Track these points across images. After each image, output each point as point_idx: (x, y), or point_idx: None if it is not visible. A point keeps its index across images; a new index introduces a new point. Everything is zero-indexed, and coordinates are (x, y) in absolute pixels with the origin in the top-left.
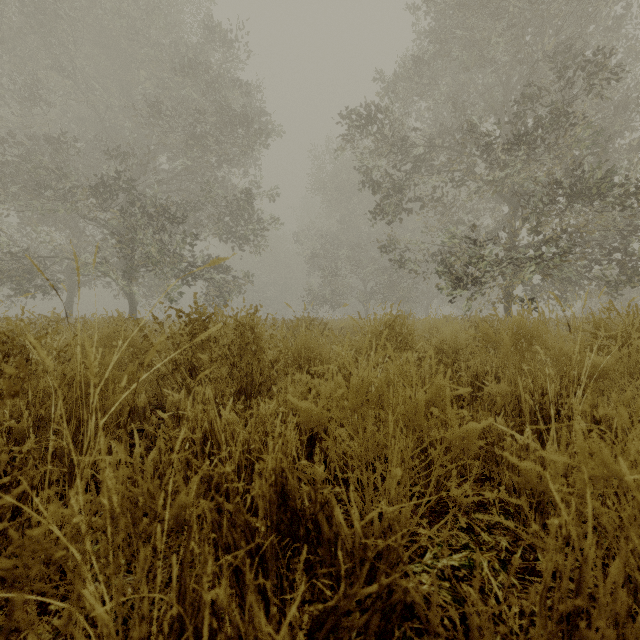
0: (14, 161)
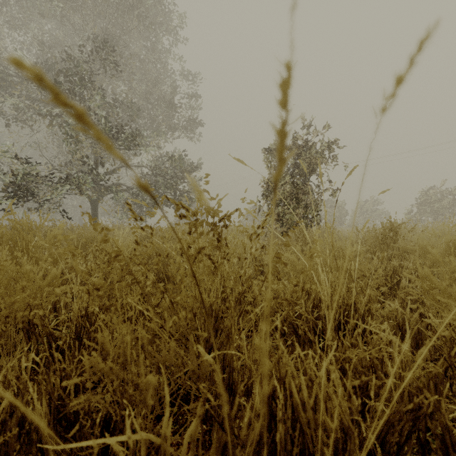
0: None
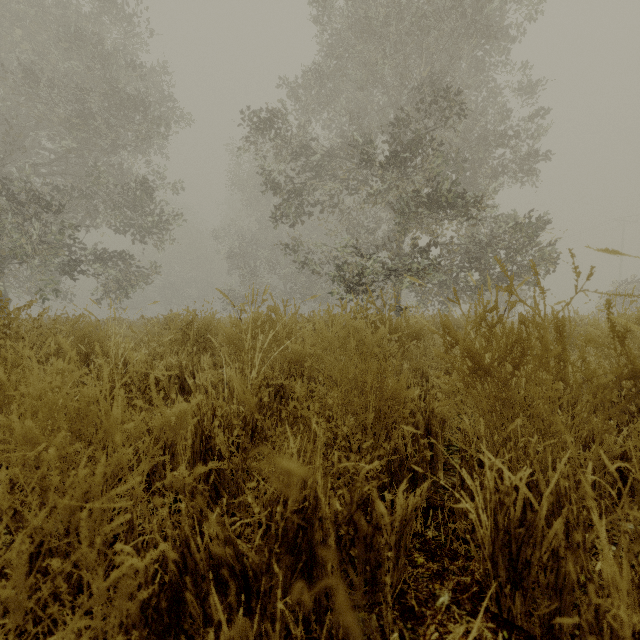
0: None
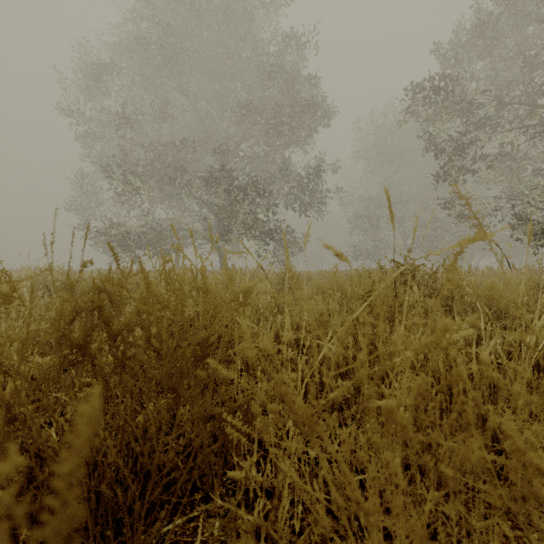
0: (152, 161)
